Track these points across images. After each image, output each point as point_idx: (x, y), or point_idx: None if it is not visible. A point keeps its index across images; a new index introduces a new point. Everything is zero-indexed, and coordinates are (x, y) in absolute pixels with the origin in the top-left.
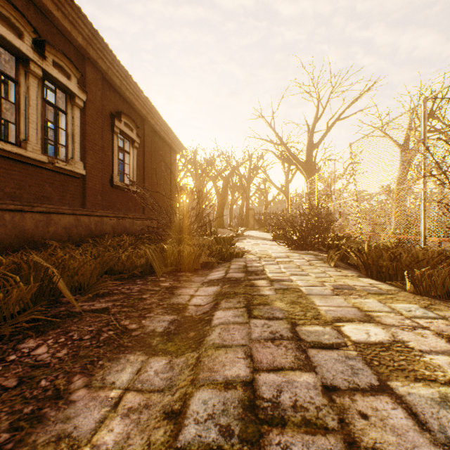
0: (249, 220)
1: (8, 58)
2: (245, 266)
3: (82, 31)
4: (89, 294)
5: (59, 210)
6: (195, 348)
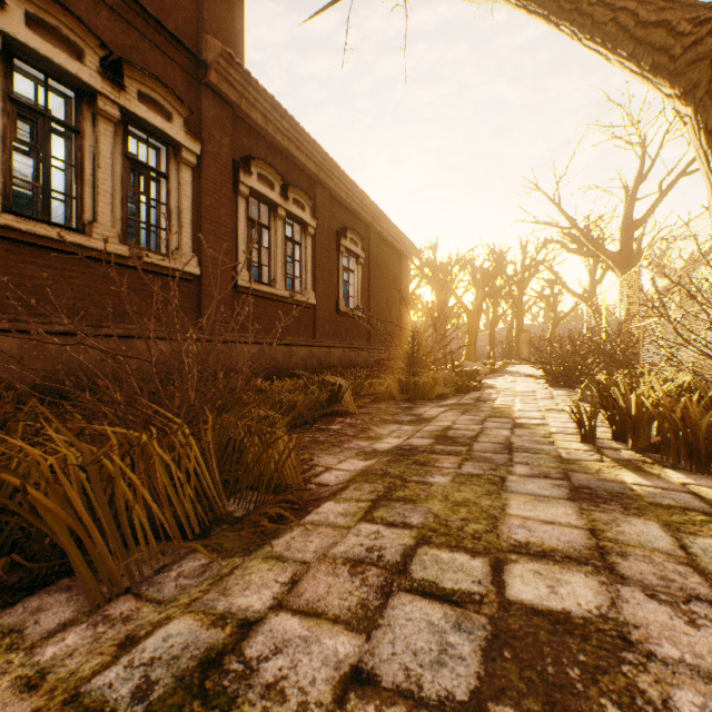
0: (520, 348)
1: (262, 207)
2: (478, 397)
3: (315, 160)
4: (358, 402)
5: (297, 342)
6: (426, 423)
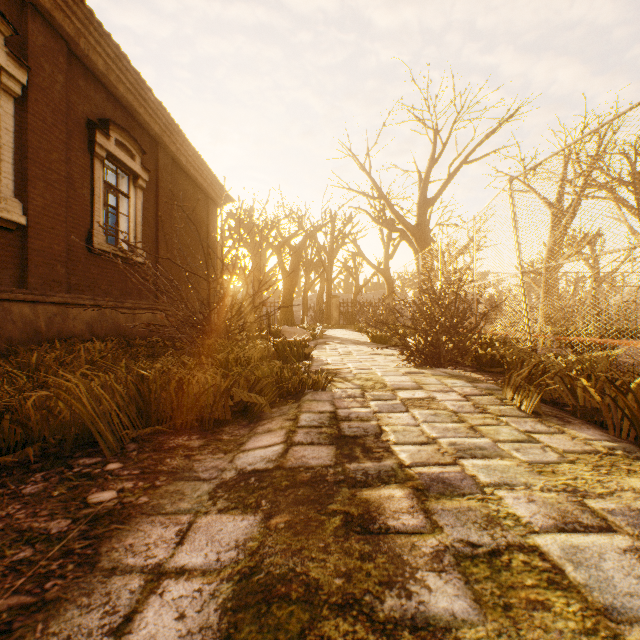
0: (331, 313)
1: None
2: (333, 418)
3: None
4: None
5: None
6: None
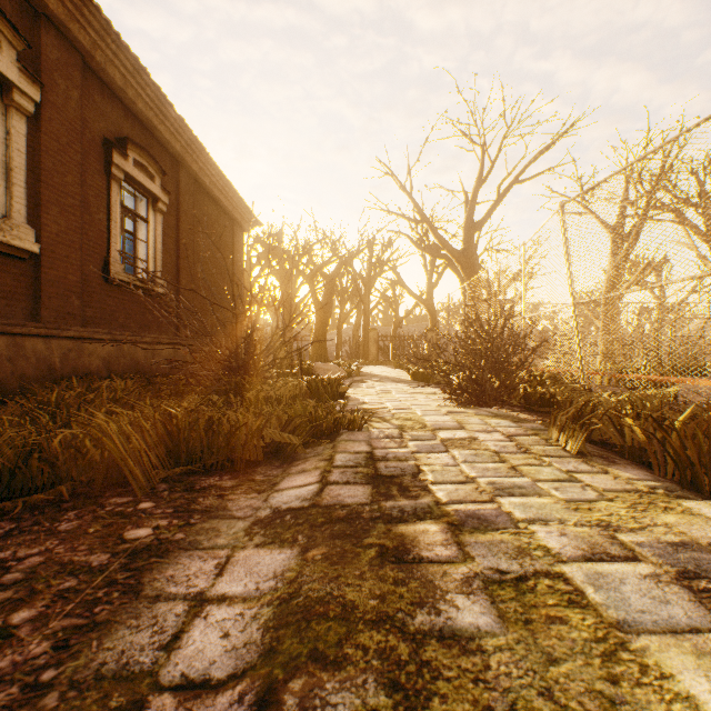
0: (369, 348)
1: None
2: (369, 458)
3: None
4: None
5: None
6: None
